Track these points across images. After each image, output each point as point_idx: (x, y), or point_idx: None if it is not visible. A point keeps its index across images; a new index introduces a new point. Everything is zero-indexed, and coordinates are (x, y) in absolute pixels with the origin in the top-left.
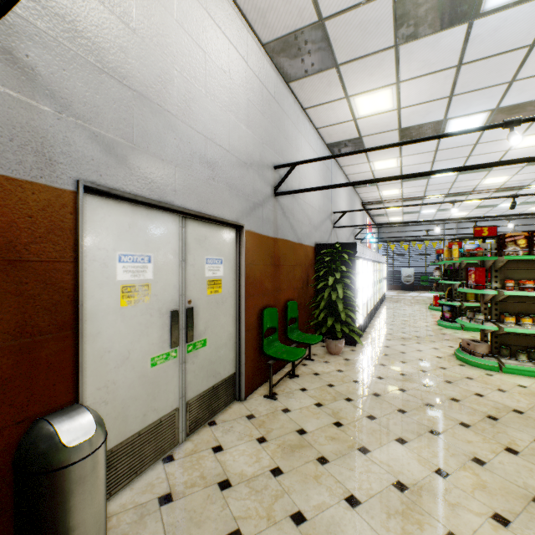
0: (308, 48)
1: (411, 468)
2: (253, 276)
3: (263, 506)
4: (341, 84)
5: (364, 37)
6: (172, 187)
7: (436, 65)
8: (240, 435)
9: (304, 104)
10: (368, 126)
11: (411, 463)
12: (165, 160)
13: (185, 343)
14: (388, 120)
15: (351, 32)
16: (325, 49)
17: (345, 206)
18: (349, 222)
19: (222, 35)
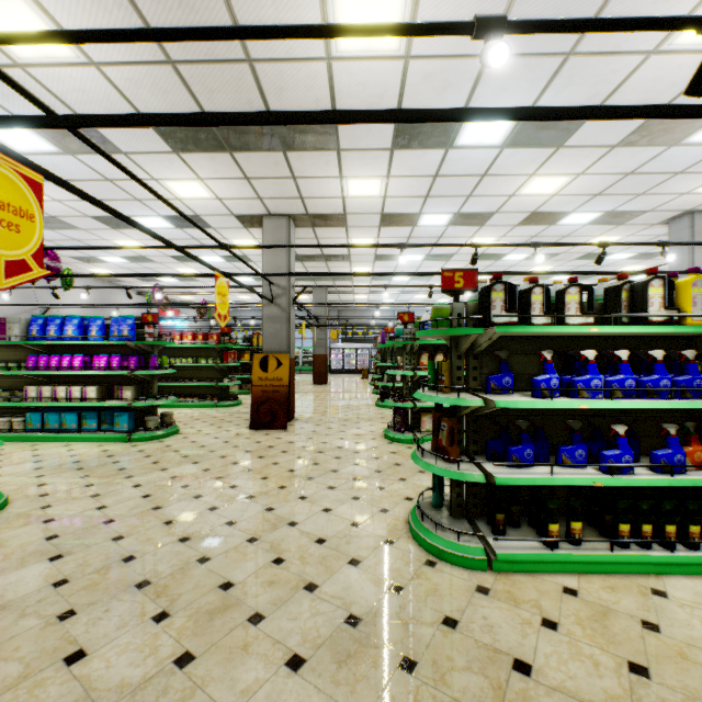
0: None
1: None
2: None
3: None
4: None
5: None
6: None
7: None
8: None
9: None
10: None
11: None
12: None
13: None
14: None
15: None
16: None
17: (80, 299)
18: (92, 312)
19: None
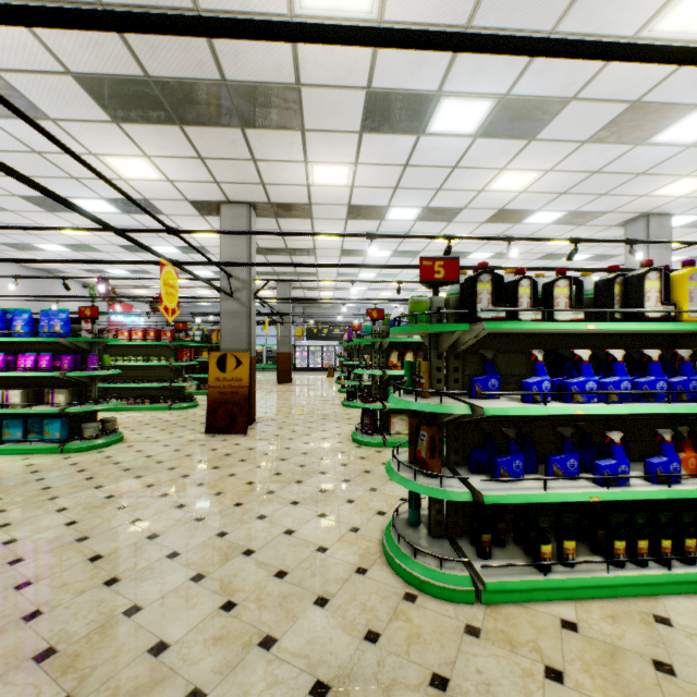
0: None
1: None
2: None
3: None
4: None
5: None
6: None
7: None
8: None
9: None
10: None
11: None
12: None
13: None
14: None
15: None
16: None
17: (14, 291)
18: (29, 306)
19: None
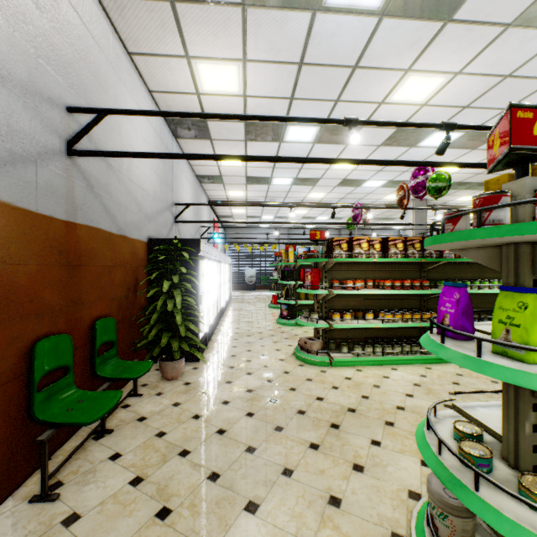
0: None
1: None
2: (9, 284)
3: None
4: (179, 34)
5: None
6: None
7: (282, 54)
8: None
9: (129, 44)
10: (213, 108)
11: None
12: None
13: None
14: (234, 107)
15: None
16: None
17: (190, 199)
18: (194, 219)
19: None
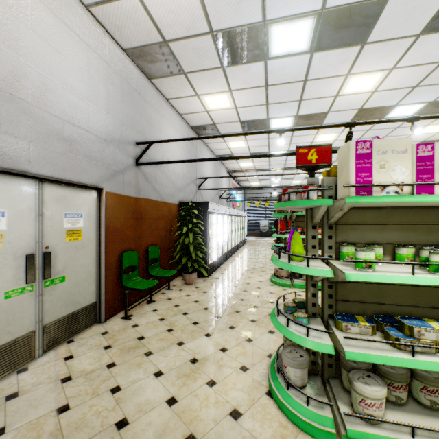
0: (160, 58)
1: (206, 350)
2: (114, 227)
3: (92, 387)
4: (191, 86)
5: (199, 58)
6: (26, 158)
7: (252, 83)
8: (91, 346)
9: (166, 95)
10: (218, 117)
11: (208, 347)
12: (19, 137)
13: (43, 280)
14: (231, 115)
15: (189, 53)
16: (173, 61)
17: (211, 173)
18: (214, 185)
19: (81, 41)
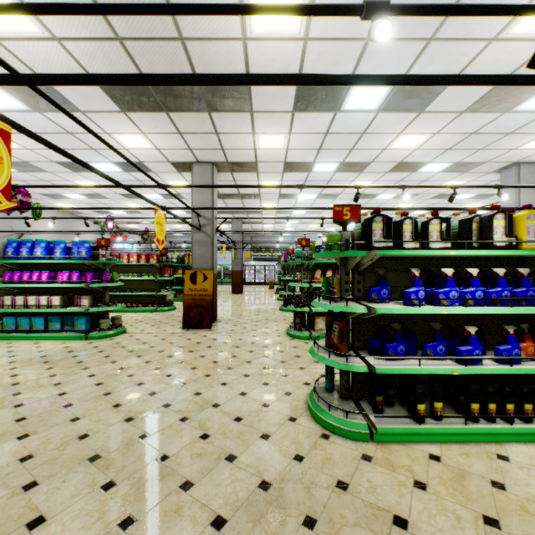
0: None
1: None
2: None
3: None
4: None
5: None
6: None
7: None
8: None
9: None
10: None
11: None
12: None
13: None
14: None
15: None
16: None
17: (48, 227)
18: (58, 237)
19: None
